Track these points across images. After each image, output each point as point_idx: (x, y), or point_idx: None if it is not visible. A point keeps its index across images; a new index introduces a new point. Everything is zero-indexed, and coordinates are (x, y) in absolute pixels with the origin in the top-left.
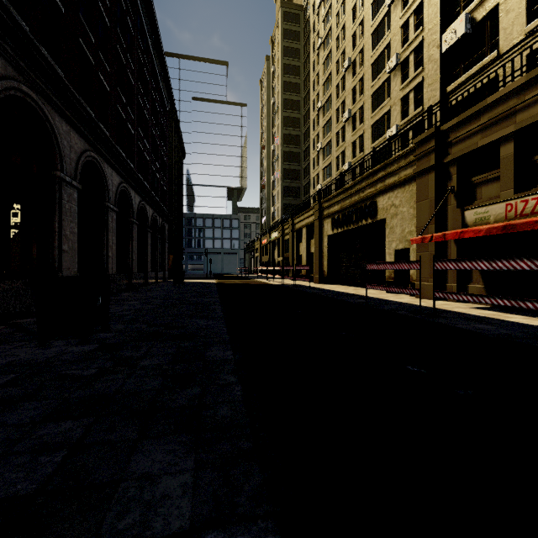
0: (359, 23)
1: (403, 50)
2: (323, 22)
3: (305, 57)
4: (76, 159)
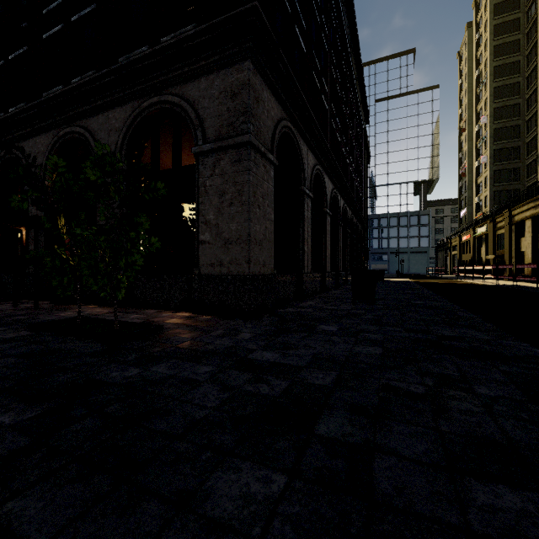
0: None
1: None
2: None
3: (529, 3)
4: (329, 197)
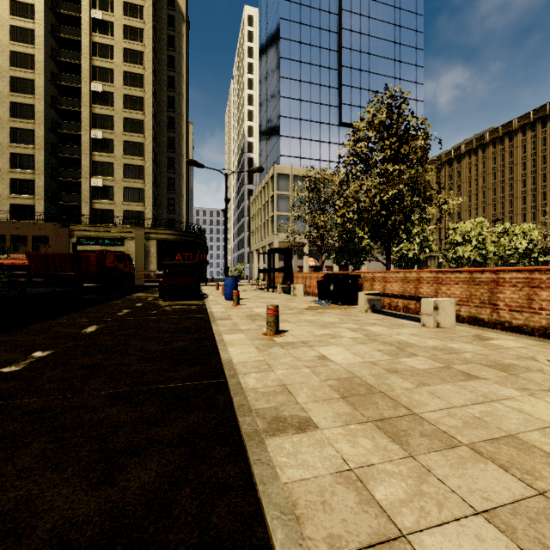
0: None
1: None
2: None
3: None
4: None
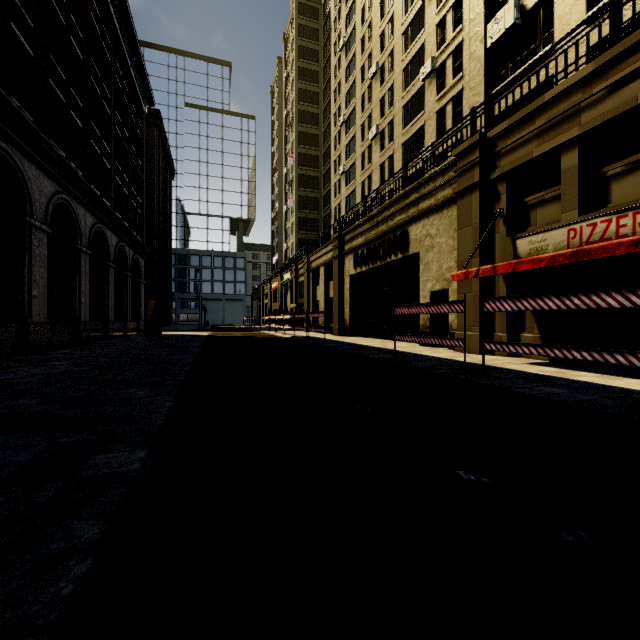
0: (388, 19)
1: (439, 53)
2: (346, 18)
3: (325, 61)
4: None
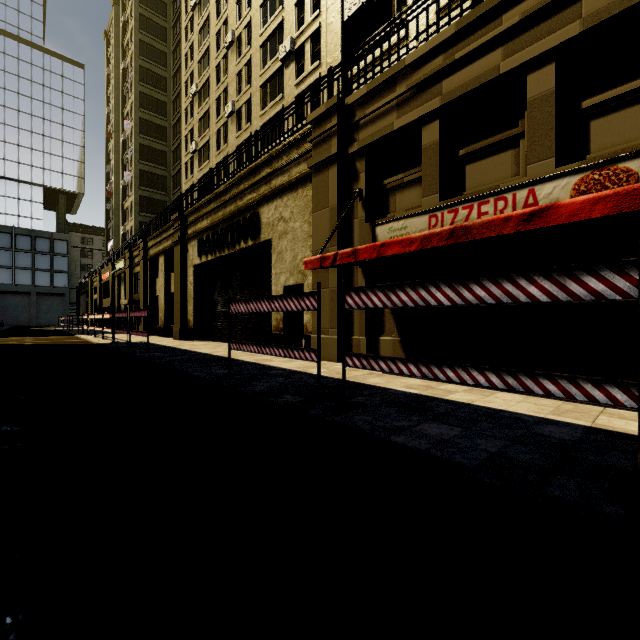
0: None
1: (298, 35)
2: None
3: (175, 18)
4: None
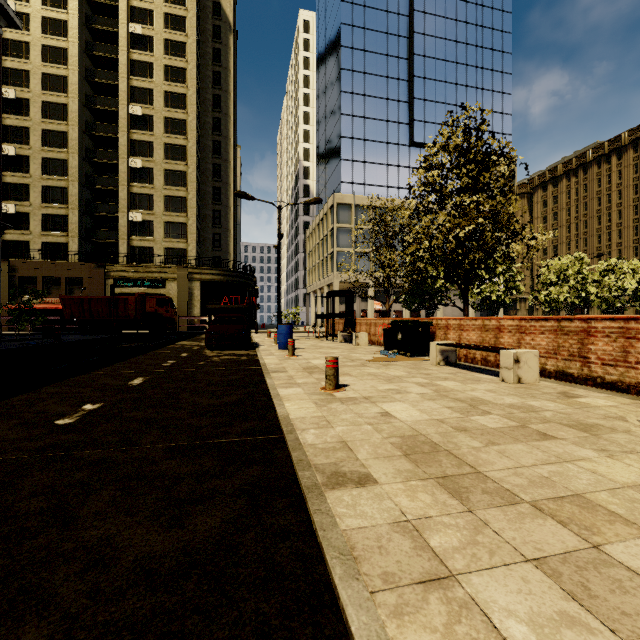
0: None
1: None
2: None
3: None
4: None
